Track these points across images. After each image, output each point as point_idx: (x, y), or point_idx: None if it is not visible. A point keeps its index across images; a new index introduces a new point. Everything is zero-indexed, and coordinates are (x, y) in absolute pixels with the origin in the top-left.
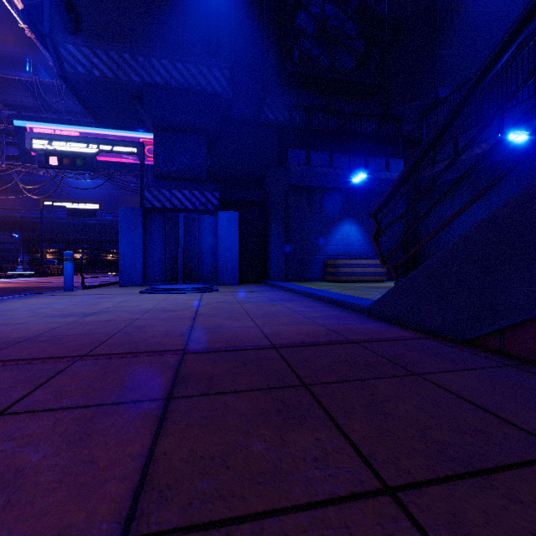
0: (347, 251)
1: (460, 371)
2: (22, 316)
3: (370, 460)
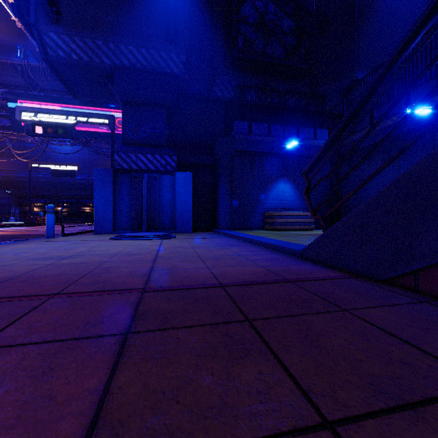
0: (282, 205)
1: (382, 307)
2: (8, 259)
3: (309, 393)
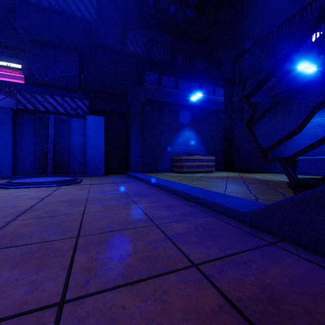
0: (187, 150)
1: None
2: None
3: None
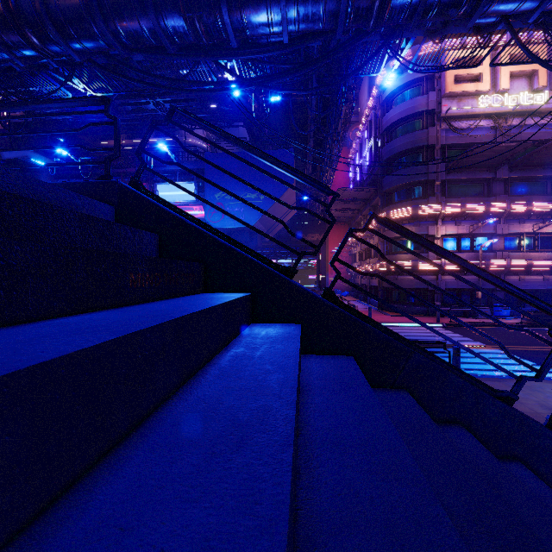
0: None
1: None
2: (534, 399)
3: None
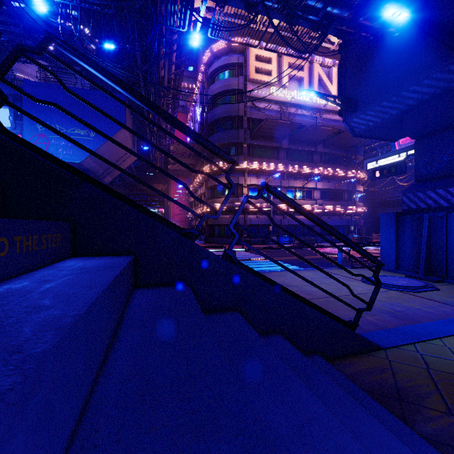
0: None
1: None
2: (278, 280)
3: None
